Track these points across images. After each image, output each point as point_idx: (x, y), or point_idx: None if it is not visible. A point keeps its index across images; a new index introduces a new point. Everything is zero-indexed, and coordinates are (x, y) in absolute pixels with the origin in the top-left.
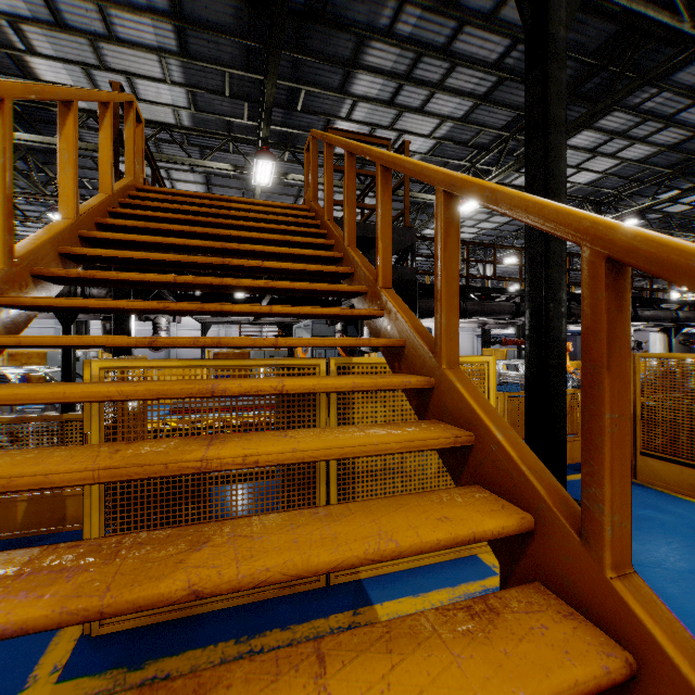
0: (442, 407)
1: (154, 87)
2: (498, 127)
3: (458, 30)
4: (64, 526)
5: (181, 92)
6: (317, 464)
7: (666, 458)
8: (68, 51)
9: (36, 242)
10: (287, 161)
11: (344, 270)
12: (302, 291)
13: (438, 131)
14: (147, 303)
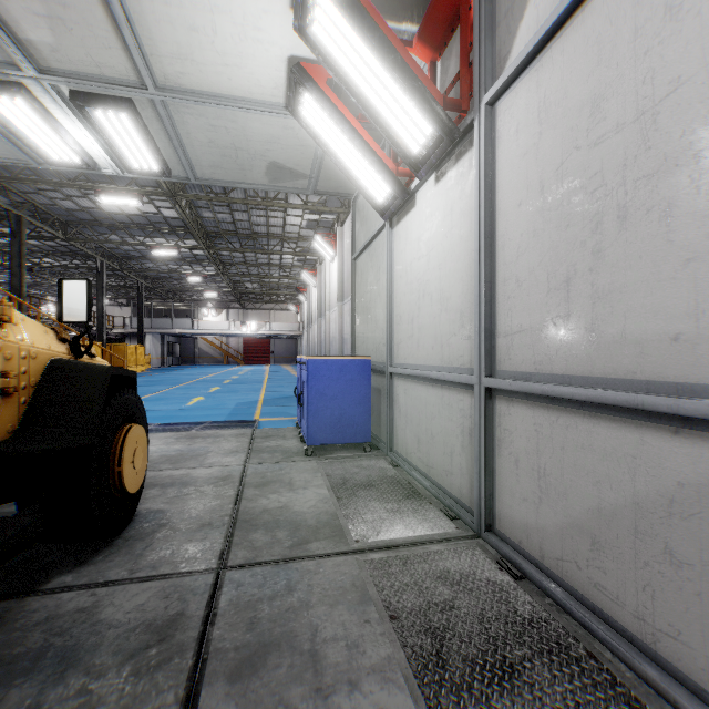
0: None
1: None
2: None
3: None
4: None
5: None
6: None
7: None
8: None
9: None
10: None
11: None
12: None
13: None
14: None
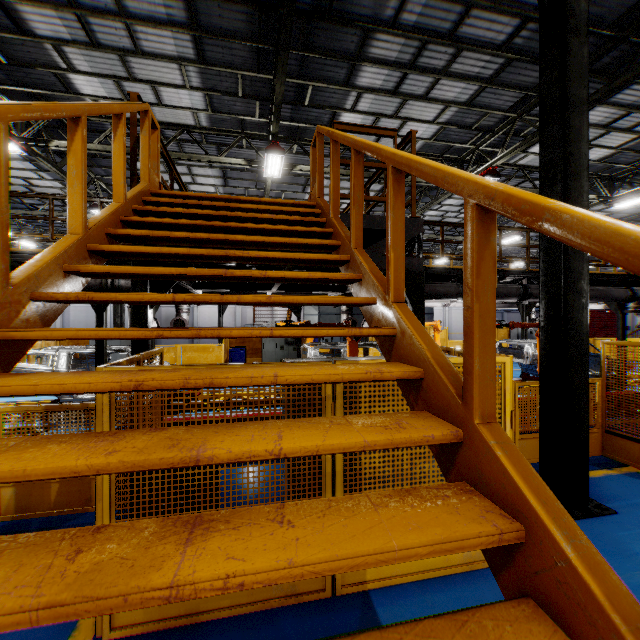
0: (474, 471)
1: (176, 93)
2: (505, 109)
3: (465, 15)
4: (90, 506)
5: (199, 96)
6: (323, 470)
7: None
8: (102, 66)
9: (38, 264)
10: (295, 153)
11: (351, 277)
12: (306, 304)
13: (442, 117)
14: (140, 332)
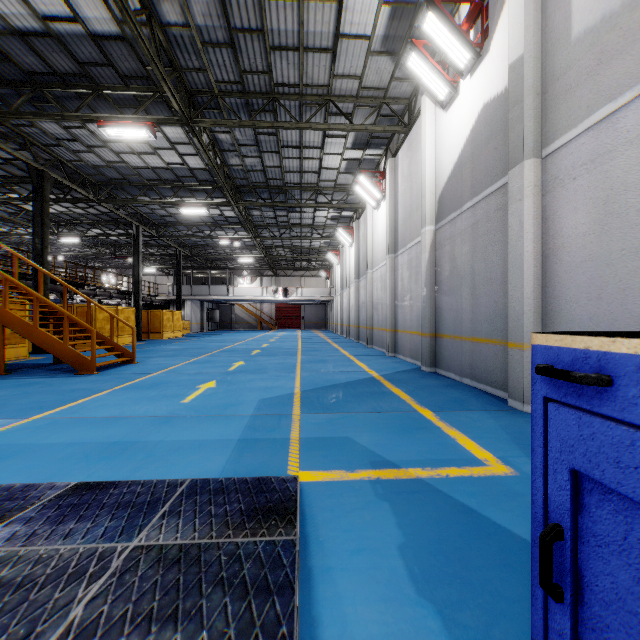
0: (42, 302)
1: None
2: None
3: None
4: None
5: None
6: None
7: (84, 339)
8: None
9: None
10: None
11: None
12: None
13: None
14: None
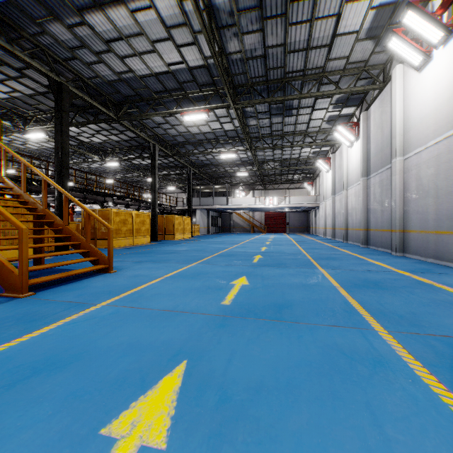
0: (24, 198)
1: None
2: (50, 106)
3: (27, 68)
4: None
5: None
6: None
7: (103, 239)
8: None
9: None
10: None
11: None
12: None
13: (13, 93)
14: None
